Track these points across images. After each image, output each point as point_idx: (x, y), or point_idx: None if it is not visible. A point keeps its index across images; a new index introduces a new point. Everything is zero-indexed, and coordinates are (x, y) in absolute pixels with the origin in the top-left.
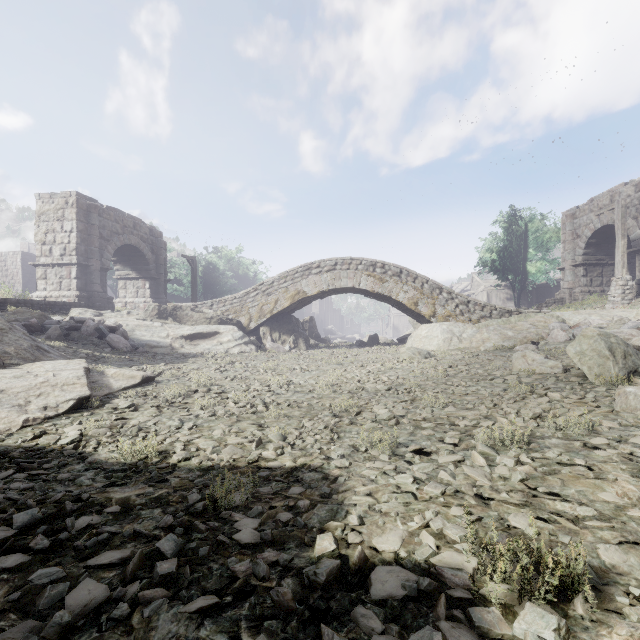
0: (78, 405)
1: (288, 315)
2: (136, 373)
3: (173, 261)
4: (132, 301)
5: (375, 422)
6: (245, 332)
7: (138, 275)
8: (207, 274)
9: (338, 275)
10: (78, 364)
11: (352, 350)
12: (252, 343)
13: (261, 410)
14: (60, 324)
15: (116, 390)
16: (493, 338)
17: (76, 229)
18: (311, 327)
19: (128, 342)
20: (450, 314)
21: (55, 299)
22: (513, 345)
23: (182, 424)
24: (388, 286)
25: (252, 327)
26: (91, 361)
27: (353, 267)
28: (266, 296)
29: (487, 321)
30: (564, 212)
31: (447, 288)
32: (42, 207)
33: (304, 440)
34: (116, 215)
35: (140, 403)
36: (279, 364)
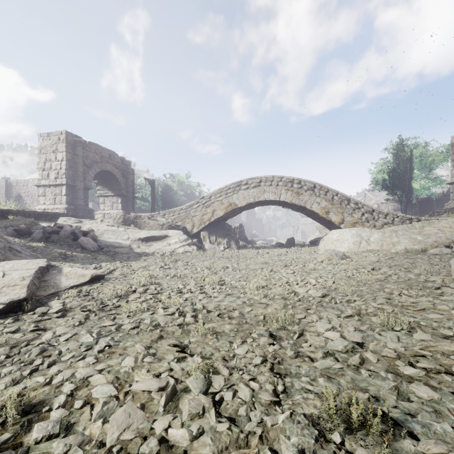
0: (10, 308)
1: (223, 222)
2: (86, 272)
3: (141, 184)
4: (109, 212)
5: (327, 354)
6: (189, 235)
7: (113, 193)
8: (165, 193)
9: (262, 190)
10: (36, 264)
11: (274, 250)
12: (194, 244)
13: (188, 321)
14: (45, 229)
15: (63, 289)
16: (403, 242)
17: (65, 158)
18: (240, 232)
19: (96, 243)
20: (357, 221)
21: (51, 211)
22: (424, 248)
23: (97, 341)
24: (304, 198)
25: (195, 232)
26: (61, 259)
27: (274, 183)
28: (205, 207)
29: (392, 227)
30: (453, 136)
31: (354, 199)
32: (42, 143)
33: (235, 392)
34: (96, 148)
35: (74, 306)
36: (214, 262)
